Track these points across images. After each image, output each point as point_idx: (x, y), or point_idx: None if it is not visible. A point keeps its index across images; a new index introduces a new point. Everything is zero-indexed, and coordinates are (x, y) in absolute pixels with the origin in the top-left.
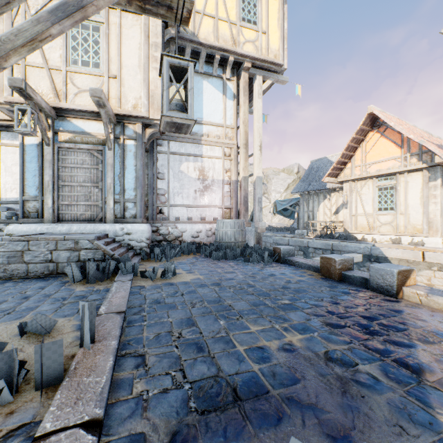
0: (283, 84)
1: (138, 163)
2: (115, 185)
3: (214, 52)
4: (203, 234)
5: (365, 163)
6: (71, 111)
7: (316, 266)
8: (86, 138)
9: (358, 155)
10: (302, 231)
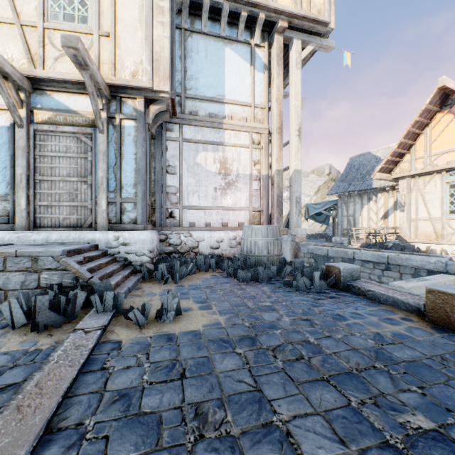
0: (327, 52)
1: (138, 151)
2: (110, 180)
3: (240, 8)
4: (225, 245)
5: (430, 153)
6: (51, 81)
7: (412, 303)
8: (71, 118)
9: (420, 144)
10: (340, 239)
